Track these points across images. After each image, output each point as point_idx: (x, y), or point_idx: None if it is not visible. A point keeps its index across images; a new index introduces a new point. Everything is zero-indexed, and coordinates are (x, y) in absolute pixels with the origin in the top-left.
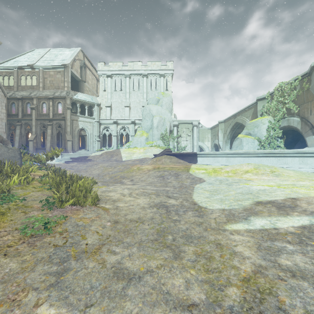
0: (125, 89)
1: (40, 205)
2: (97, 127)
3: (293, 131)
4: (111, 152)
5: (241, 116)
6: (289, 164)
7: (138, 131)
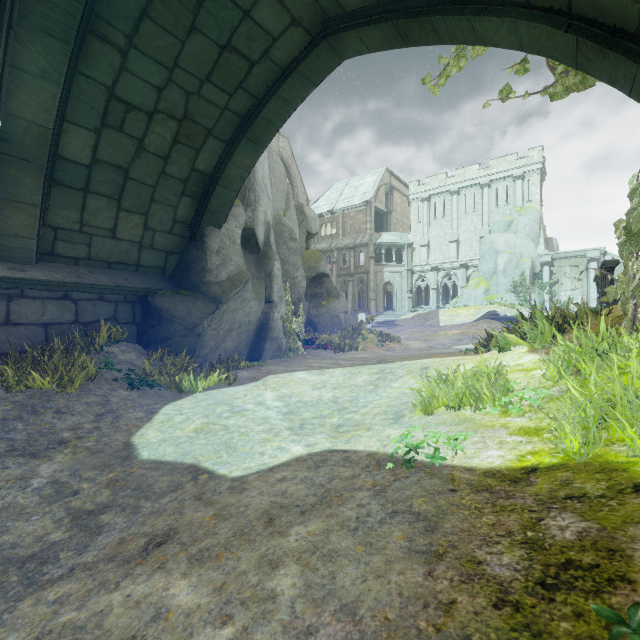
0: (450, 214)
1: (377, 341)
2: (408, 277)
3: None
4: (425, 315)
5: None
6: None
7: (472, 279)
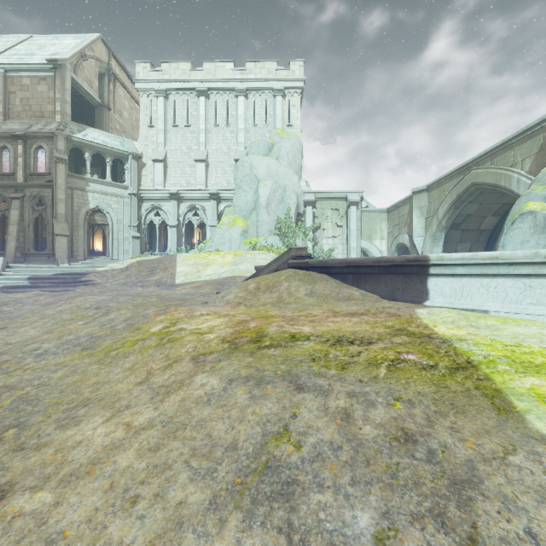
0: (197, 123)
1: None
2: (133, 206)
3: None
4: (153, 263)
5: (488, 164)
6: None
7: (226, 216)
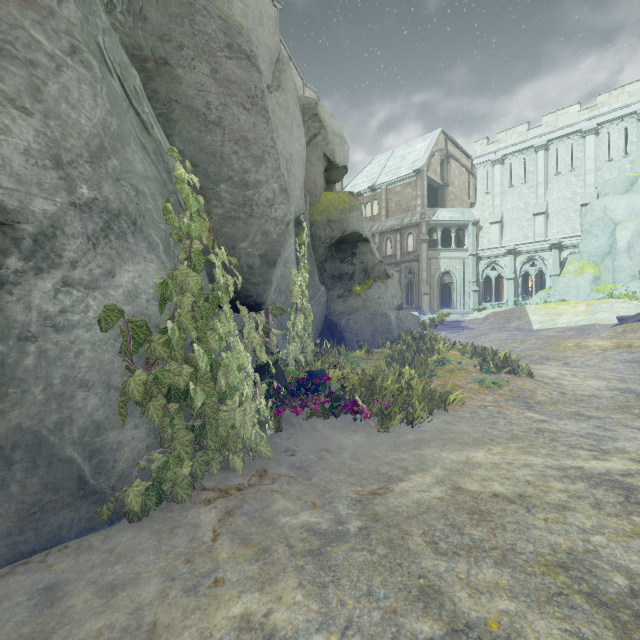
0: (534, 178)
1: (475, 370)
2: (472, 265)
3: None
4: (506, 313)
5: None
6: None
7: (570, 264)
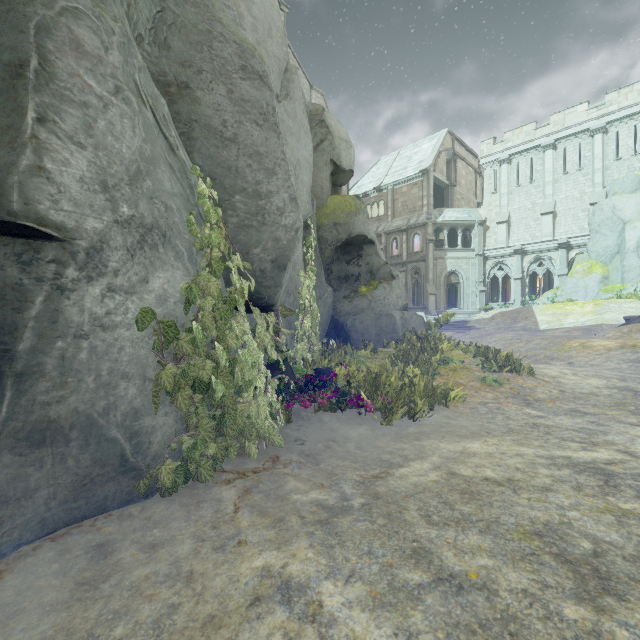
0: (542, 177)
1: (478, 369)
2: (479, 265)
3: None
4: (512, 313)
5: None
6: None
7: (578, 264)
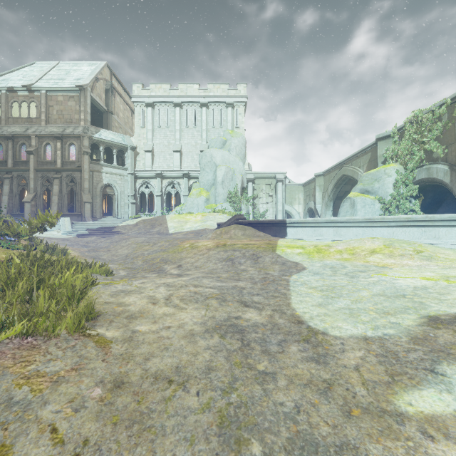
0: (174, 125)
1: None
2: (131, 182)
3: (434, 187)
4: (152, 221)
5: (350, 165)
6: (442, 239)
7: (194, 189)
